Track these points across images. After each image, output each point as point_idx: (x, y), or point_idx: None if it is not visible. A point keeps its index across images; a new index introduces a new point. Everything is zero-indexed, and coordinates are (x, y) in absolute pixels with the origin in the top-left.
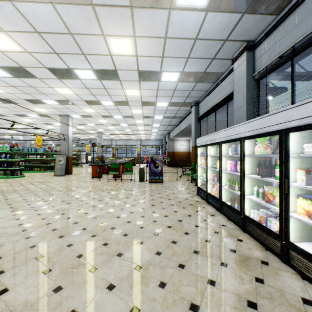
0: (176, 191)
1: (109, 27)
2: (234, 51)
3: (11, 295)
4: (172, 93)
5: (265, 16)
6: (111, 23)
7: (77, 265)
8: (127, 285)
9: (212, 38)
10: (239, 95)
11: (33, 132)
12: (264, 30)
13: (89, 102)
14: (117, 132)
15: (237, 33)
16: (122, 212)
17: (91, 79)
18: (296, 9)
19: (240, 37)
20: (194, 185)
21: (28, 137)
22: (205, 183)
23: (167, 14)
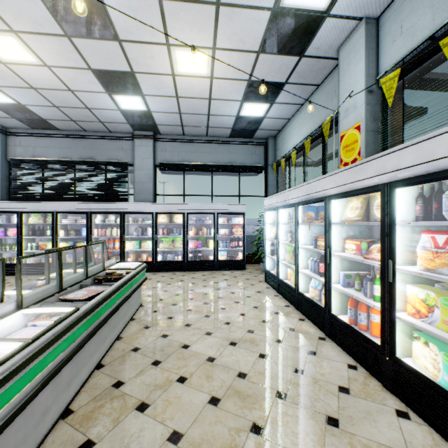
0: None
1: None
2: None
3: None
4: None
5: (26, 126)
6: None
7: None
8: None
9: None
10: None
11: None
12: (20, 129)
13: None
14: None
15: None
16: None
17: None
18: (47, 138)
19: None
20: None
21: None
22: None
23: None
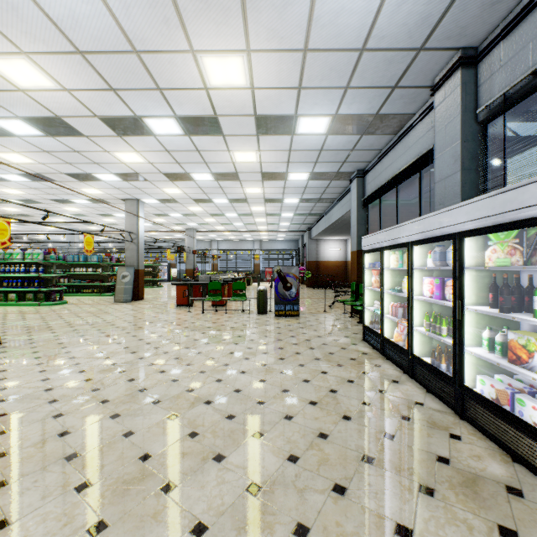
0: (323, 332)
1: (202, 35)
2: (435, 71)
3: (12, 536)
4: (316, 156)
5: None
6: (206, 28)
7: (139, 476)
8: (231, 528)
9: (394, 46)
10: (445, 153)
11: (83, 229)
12: (499, 25)
13: (171, 175)
14: (219, 228)
15: (443, 34)
16: (226, 372)
17: (174, 135)
18: None
19: (448, 42)
20: (356, 323)
21: (74, 238)
22: (380, 319)
23: (309, 4)
